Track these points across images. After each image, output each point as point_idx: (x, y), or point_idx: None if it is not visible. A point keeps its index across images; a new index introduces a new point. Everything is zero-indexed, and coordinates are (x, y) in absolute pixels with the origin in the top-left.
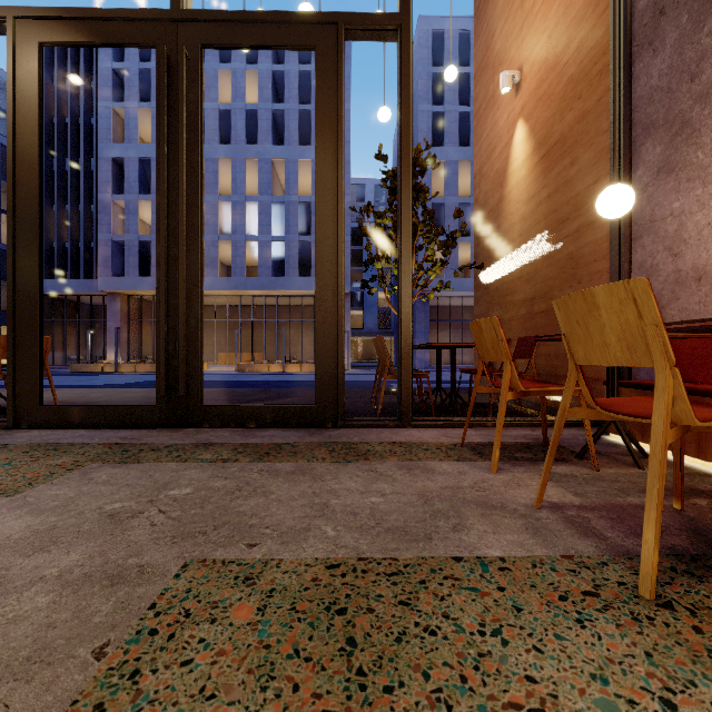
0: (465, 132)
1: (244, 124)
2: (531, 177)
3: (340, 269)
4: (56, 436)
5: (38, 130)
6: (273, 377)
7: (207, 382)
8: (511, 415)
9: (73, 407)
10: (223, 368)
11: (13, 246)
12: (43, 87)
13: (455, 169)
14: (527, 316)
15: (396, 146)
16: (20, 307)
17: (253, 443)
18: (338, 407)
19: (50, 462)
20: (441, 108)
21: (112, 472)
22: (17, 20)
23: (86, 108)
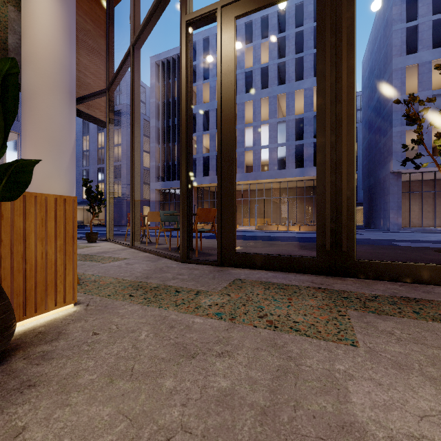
0: (437, 36)
1: (259, 77)
2: None
3: None
4: (259, 275)
5: (234, 74)
6: (286, 234)
7: (249, 236)
8: None
9: (257, 255)
10: (247, 228)
11: (220, 151)
12: (160, 86)
13: (429, 68)
14: None
15: (365, 65)
16: (224, 189)
17: None
18: None
19: (305, 302)
20: (414, 22)
21: (392, 325)
22: (222, 8)
23: (178, 91)
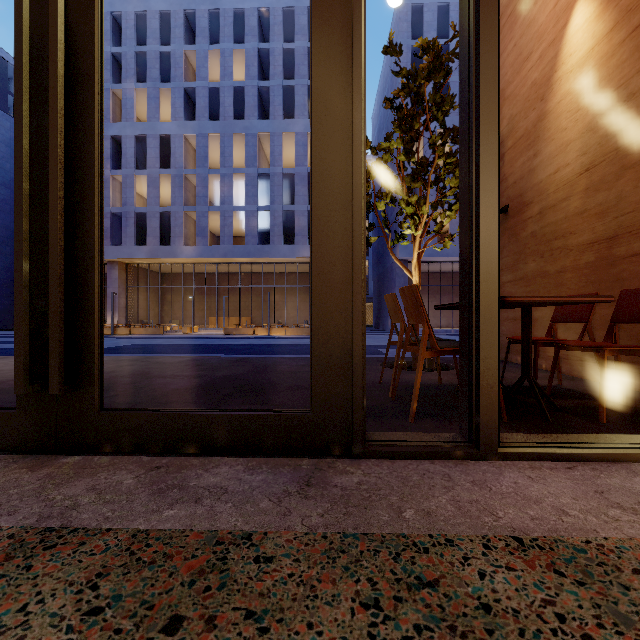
0: None
1: (231, 100)
2: (607, 66)
3: (359, 150)
4: None
5: None
6: (257, 341)
7: (192, 345)
8: (633, 418)
9: None
10: (212, 331)
11: None
12: None
13: None
14: (600, 263)
15: (375, 121)
16: None
17: (161, 534)
18: (354, 418)
19: None
20: None
21: None
22: None
23: None
